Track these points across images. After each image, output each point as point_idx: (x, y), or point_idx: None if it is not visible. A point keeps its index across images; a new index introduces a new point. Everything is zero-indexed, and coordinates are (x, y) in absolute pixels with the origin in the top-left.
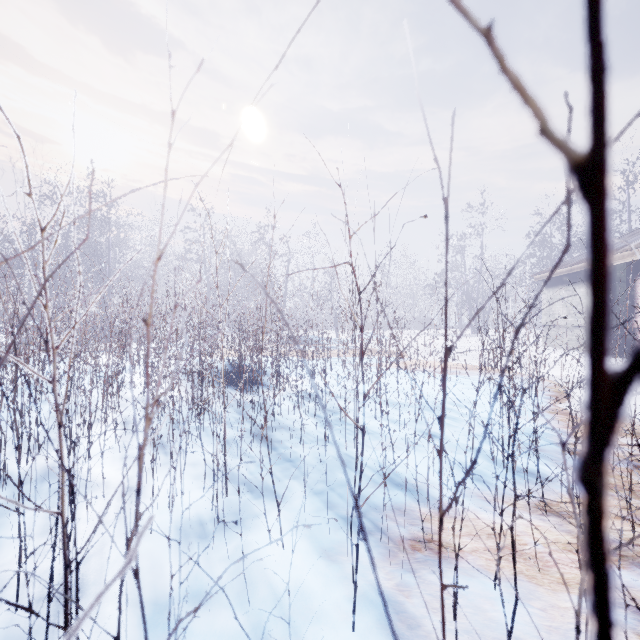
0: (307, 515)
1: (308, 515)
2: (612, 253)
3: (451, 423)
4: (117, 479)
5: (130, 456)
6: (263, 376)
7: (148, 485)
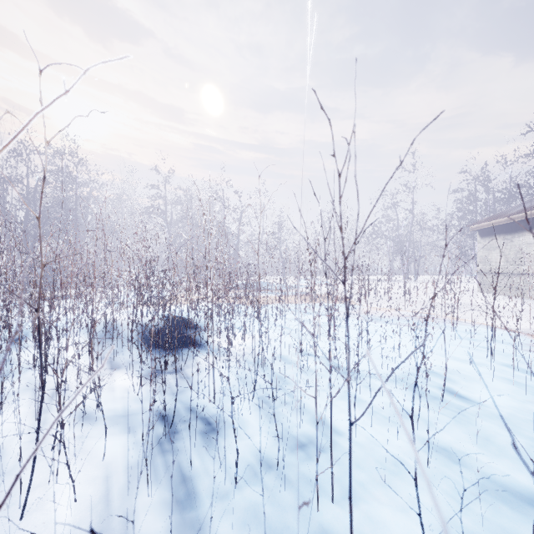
0: None
1: None
2: None
3: (462, 422)
4: None
5: None
6: (202, 334)
7: None
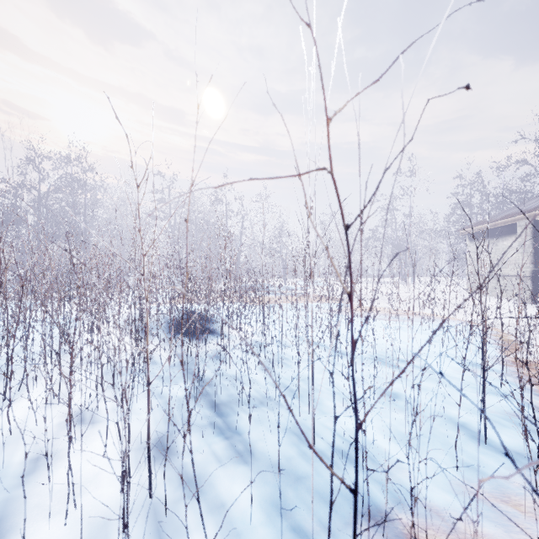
0: (253, 532)
1: (255, 532)
2: (535, 209)
3: (407, 378)
4: (19, 469)
5: (49, 430)
6: (215, 324)
7: (55, 479)
